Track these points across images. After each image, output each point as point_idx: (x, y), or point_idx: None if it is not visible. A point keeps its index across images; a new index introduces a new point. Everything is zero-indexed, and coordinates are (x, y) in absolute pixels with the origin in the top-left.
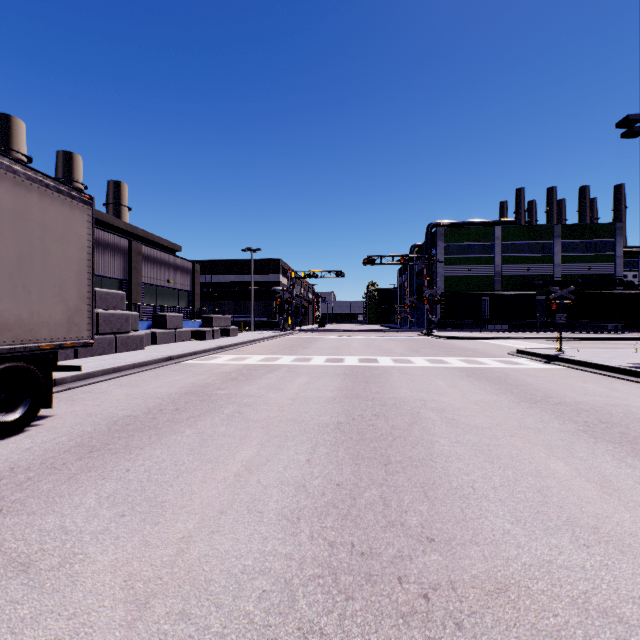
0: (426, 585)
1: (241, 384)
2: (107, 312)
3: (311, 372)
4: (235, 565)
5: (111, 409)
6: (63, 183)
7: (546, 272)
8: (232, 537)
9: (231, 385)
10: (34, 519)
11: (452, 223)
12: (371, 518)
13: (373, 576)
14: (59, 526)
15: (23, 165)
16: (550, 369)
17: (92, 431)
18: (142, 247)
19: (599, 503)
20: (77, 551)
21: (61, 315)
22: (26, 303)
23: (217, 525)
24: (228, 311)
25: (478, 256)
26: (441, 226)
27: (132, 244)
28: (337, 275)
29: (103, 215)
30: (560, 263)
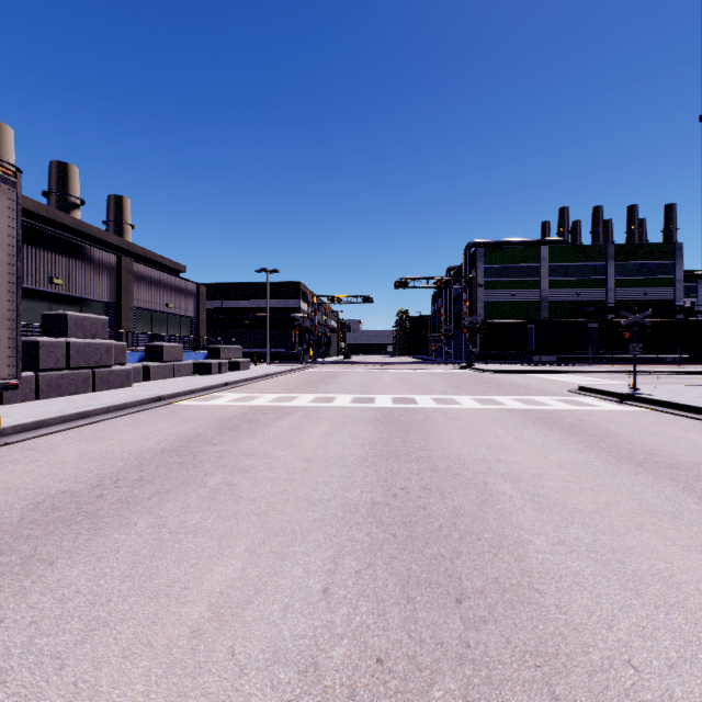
0: None
1: (241, 435)
2: (81, 341)
3: (334, 417)
4: None
5: (45, 479)
6: None
7: (598, 297)
8: None
9: (228, 437)
10: None
11: (493, 242)
12: None
13: None
14: None
15: None
16: (630, 412)
17: None
18: (134, 265)
19: None
20: None
21: None
22: None
23: None
24: (241, 341)
25: (522, 279)
26: (481, 246)
27: (121, 261)
28: (364, 300)
29: (91, 228)
30: (613, 287)
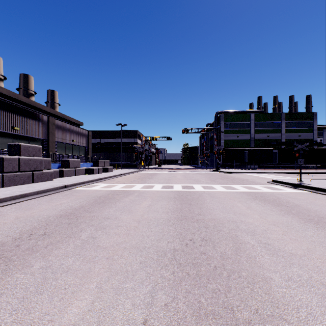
0: None
1: (104, 207)
2: (26, 158)
3: (153, 196)
4: None
5: None
6: None
7: (277, 138)
8: None
9: (97, 208)
10: None
11: (228, 112)
12: None
13: None
14: None
15: None
16: (301, 193)
17: None
18: (56, 121)
19: None
20: None
21: None
22: None
23: None
24: (109, 158)
25: (242, 129)
26: (223, 113)
27: (49, 119)
28: (168, 139)
29: (36, 104)
30: (285, 133)
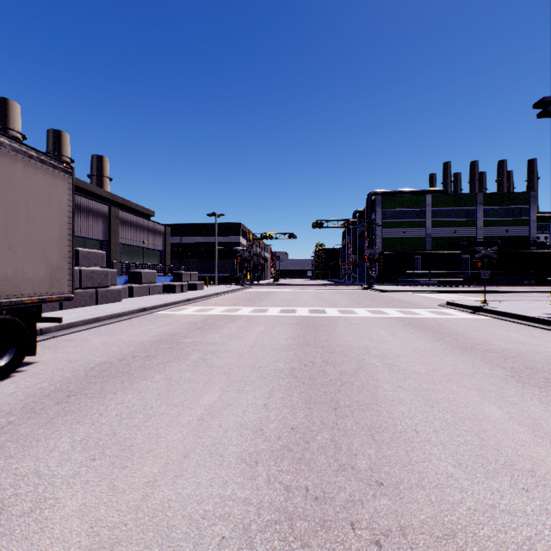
0: (377, 531)
1: (206, 333)
2: (89, 269)
3: (267, 322)
4: (196, 510)
5: (89, 356)
6: (46, 154)
7: (470, 234)
8: (194, 481)
9: (197, 334)
10: (11, 463)
11: (389, 192)
12: (323, 462)
13: (327, 522)
14: (33, 470)
15: (9, 138)
16: (476, 319)
17: (71, 377)
18: (120, 212)
19: (533, 446)
20: (48, 496)
21: (44, 272)
22: (11, 262)
23: (181, 469)
24: (195, 268)
25: (411, 220)
26: (379, 194)
27: (111, 210)
28: (290, 237)
29: (87, 184)
30: (482, 226)
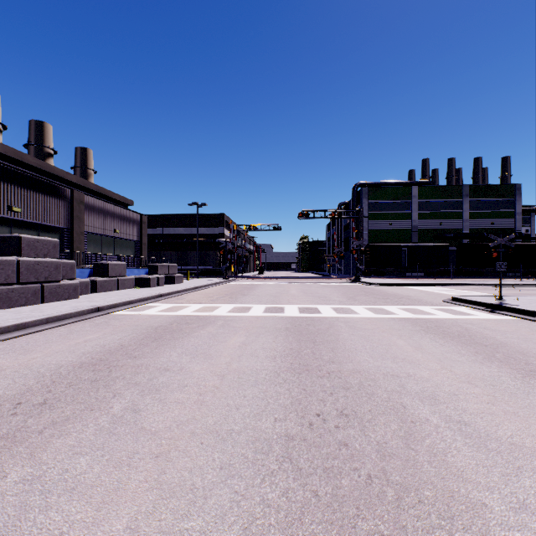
0: None
1: (162, 347)
2: (31, 260)
3: (249, 326)
4: None
5: None
6: None
7: (456, 226)
8: None
9: (149, 349)
10: None
11: (375, 183)
12: None
13: None
14: None
15: None
16: (504, 320)
17: None
18: (86, 197)
19: None
20: None
21: None
22: None
23: None
24: (177, 260)
25: (398, 212)
26: (366, 186)
27: (74, 193)
28: (275, 228)
29: (53, 168)
30: (468, 219)
